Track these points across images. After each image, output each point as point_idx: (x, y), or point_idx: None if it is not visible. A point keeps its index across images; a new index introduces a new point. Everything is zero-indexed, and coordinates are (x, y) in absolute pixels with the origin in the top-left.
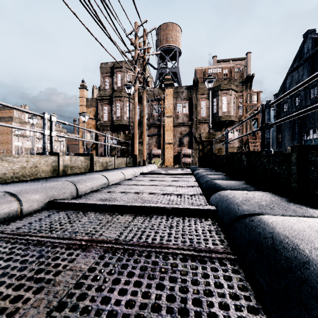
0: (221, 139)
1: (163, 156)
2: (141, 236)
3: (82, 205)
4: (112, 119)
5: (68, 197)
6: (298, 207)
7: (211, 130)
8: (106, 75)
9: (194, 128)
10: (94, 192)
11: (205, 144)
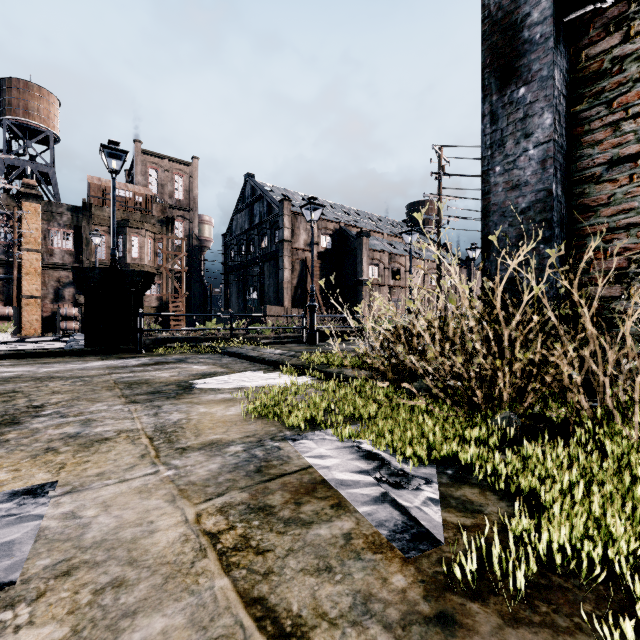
0: None
1: (18, 318)
2: None
3: None
4: None
5: None
6: None
7: None
8: None
9: None
10: None
11: None
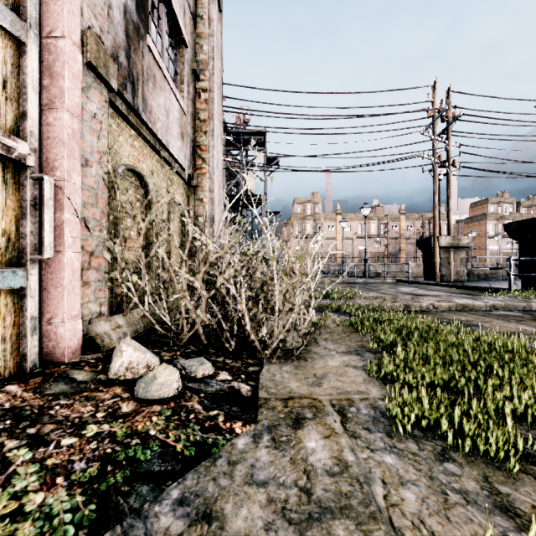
0: None
1: None
2: None
3: None
4: None
5: None
6: None
7: None
8: None
9: None
10: None
11: None
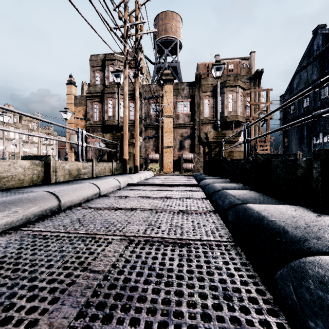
0: (232, 140)
1: (161, 161)
2: None
3: None
4: (103, 119)
5: None
6: None
7: (219, 129)
8: (97, 69)
9: (196, 130)
10: (6, 234)
11: (213, 146)
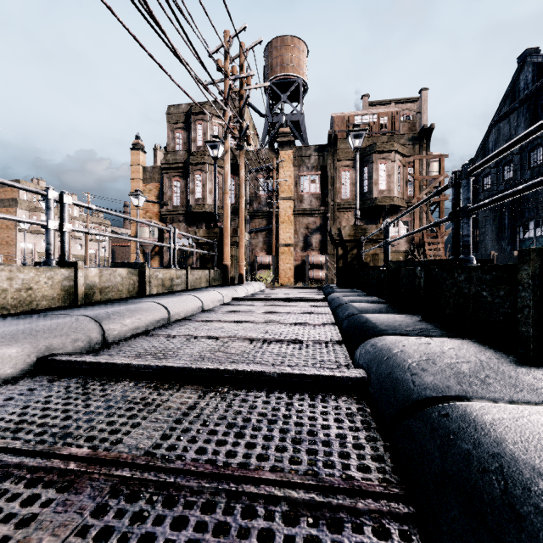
0: (376, 238)
1: (276, 267)
2: (206, 446)
3: (102, 367)
4: (187, 203)
5: (83, 347)
6: (540, 380)
7: (359, 222)
8: (177, 127)
9: (330, 218)
10: (139, 337)
11: (349, 247)
